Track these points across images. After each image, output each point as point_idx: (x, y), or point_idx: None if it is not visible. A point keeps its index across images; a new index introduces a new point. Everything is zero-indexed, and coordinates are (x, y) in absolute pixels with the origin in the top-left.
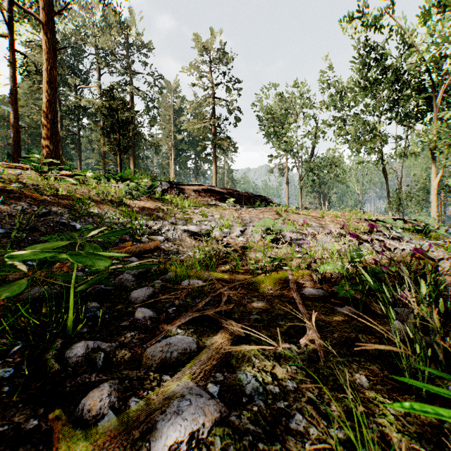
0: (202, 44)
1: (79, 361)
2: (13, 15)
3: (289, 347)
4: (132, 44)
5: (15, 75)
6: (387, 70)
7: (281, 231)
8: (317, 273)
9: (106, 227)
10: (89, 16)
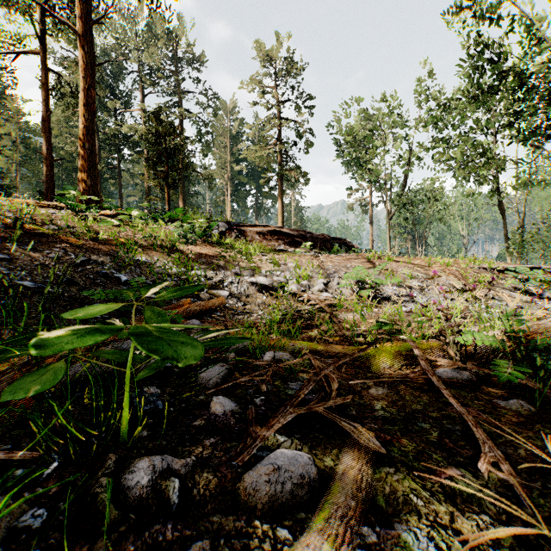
0: (266, 53)
1: (143, 496)
2: (45, 27)
3: (461, 475)
4: (181, 58)
5: (48, 98)
6: (507, 74)
7: (379, 284)
8: (459, 348)
9: (168, 282)
10: (132, 26)
